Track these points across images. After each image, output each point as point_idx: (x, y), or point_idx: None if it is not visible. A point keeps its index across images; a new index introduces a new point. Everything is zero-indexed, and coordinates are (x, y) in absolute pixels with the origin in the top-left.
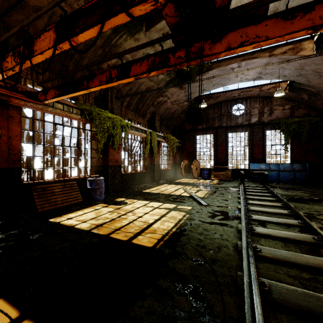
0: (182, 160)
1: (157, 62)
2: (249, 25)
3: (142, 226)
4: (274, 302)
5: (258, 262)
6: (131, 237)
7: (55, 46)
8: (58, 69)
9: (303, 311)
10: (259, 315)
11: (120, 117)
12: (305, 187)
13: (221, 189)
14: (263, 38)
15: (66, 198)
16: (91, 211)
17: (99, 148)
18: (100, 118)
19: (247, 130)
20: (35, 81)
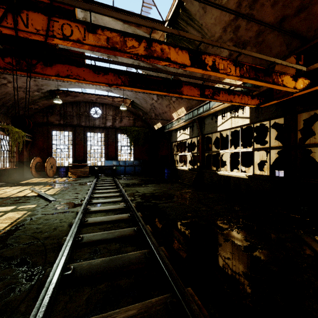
0: (33, 158)
1: None
2: (73, 65)
3: None
4: (82, 243)
5: (84, 228)
6: None
7: None
8: None
9: (97, 241)
10: (66, 251)
11: None
12: (139, 177)
13: (76, 185)
14: (82, 78)
15: None
16: None
17: None
18: None
19: (103, 132)
20: None
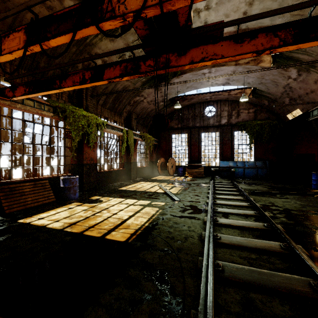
0: (158, 158)
1: (129, 68)
2: (208, 44)
3: (116, 223)
4: (225, 278)
5: (217, 248)
6: (105, 233)
7: (26, 48)
8: (28, 64)
9: (246, 284)
10: (210, 290)
11: (95, 115)
12: (265, 182)
13: (194, 185)
14: (219, 56)
15: (37, 198)
16: (64, 210)
17: (73, 146)
18: (74, 116)
19: (217, 130)
20: (2, 75)
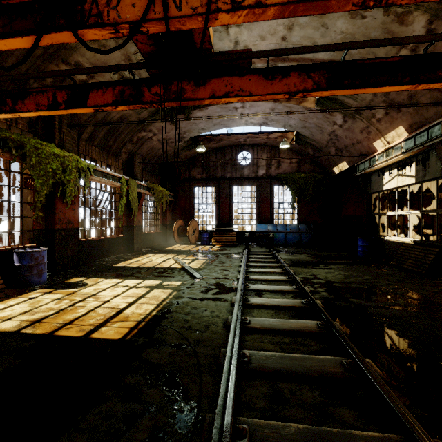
0: (175, 220)
1: (127, 95)
2: (233, 76)
3: (108, 314)
4: (251, 370)
5: (246, 334)
6: (91, 330)
7: None
8: None
9: (275, 373)
10: (232, 385)
11: (76, 155)
12: (309, 250)
13: (222, 257)
14: (247, 93)
15: None
16: (22, 301)
17: (38, 202)
18: (39, 155)
19: (254, 184)
20: None
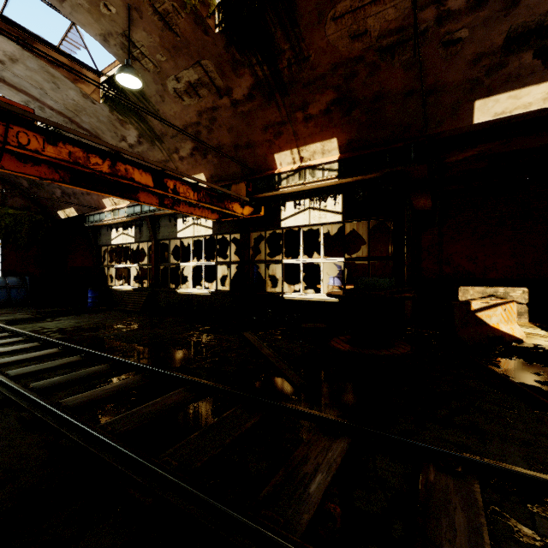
0: None
1: None
2: None
3: None
4: (13, 376)
5: None
6: None
7: None
8: None
9: (35, 372)
10: (6, 379)
11: None
12: (25, 309)
13: None
14: None
15: None
16: None
17: None
18: None
19: None
20: None
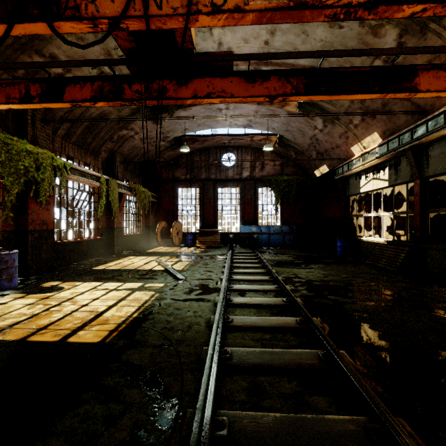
0: (158, 222)
1: (107, 91)
2: (215, 77)
3: (87, 318)
4: (232, 366)
5: (228, 333)
6: (67, 335)
7: None
8: None
9: (256, 367)
10: (213, 381)
11: (51, 152)
12: (291, 251)
13: (207, 258)
14: (228, 94)
15: None
16: None
17: (8, 202)
18: (9, 151)
19: (238, 185)
20: None
